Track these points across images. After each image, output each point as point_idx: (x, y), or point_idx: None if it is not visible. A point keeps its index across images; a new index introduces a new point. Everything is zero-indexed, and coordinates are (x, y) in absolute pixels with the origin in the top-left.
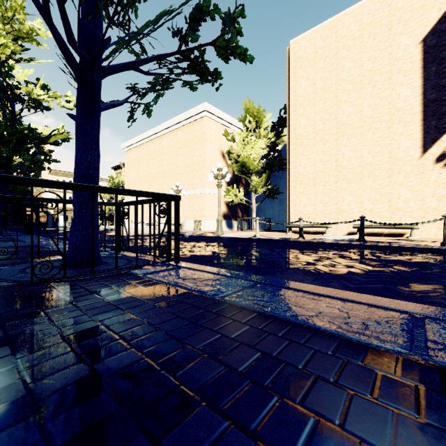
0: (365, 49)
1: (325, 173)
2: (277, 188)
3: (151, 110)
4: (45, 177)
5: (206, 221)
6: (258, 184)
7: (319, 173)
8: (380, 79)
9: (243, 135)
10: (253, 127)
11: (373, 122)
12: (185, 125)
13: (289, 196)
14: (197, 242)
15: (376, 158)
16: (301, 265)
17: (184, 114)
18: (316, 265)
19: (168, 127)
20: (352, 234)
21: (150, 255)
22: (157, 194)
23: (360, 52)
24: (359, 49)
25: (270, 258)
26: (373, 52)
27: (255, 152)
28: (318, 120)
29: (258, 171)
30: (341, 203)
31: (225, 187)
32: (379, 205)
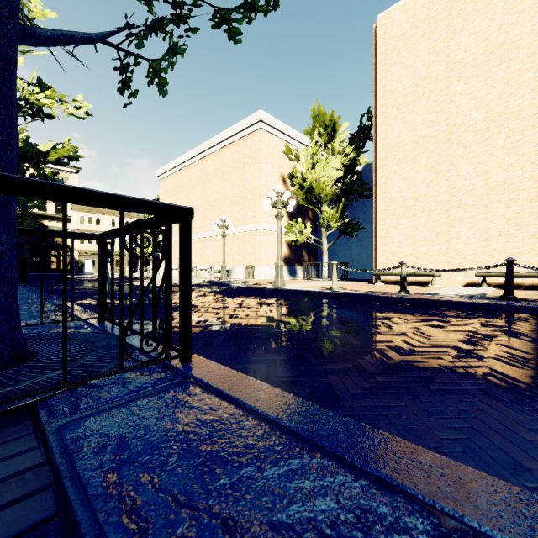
0: (493, 14)
1: (430, 198)
2: (357, 222)
3: (165, 80)
4: (68, 213)
5: (261, 266)
6: (331, 216)
7: (421, 199)
8: (518, 55)
9: (311, 151)
10: (324, 140)
11: (506, 120)
12: (234, 142)
13: (376, 231)
14: (247, 297)
15: (511, 173)
16: (451, 359)
17: (233, 128)
18: (485, 360)
19: (212, 146)
20: (473, 285)
21: (141, 335)
22: (126, 200)
23: (485, 19)
24: (483, 16)
25: (375, 336)
26: (506, 17)
27: (327, 174)
28: (420, 124)
29: (331, 200)
30: (455, 241)
31: (286, 222)
32: (516, 242)
